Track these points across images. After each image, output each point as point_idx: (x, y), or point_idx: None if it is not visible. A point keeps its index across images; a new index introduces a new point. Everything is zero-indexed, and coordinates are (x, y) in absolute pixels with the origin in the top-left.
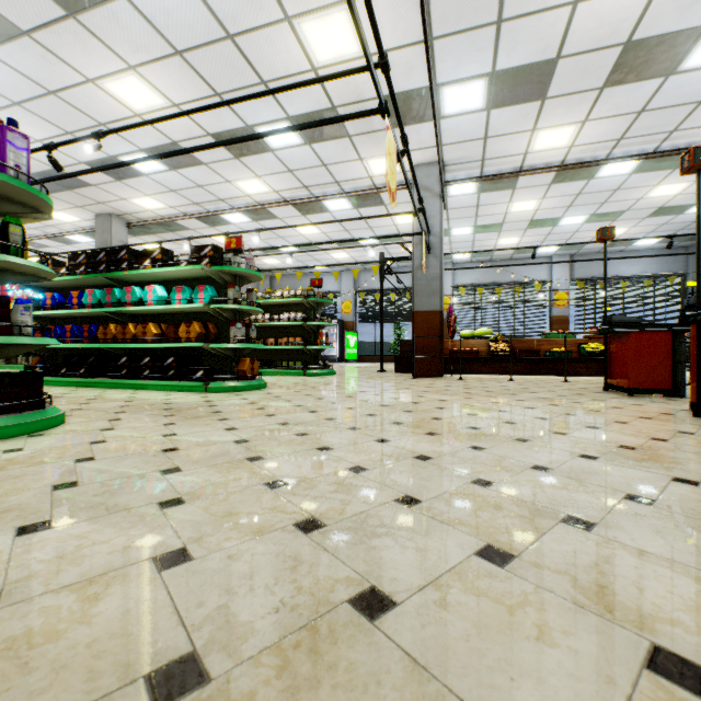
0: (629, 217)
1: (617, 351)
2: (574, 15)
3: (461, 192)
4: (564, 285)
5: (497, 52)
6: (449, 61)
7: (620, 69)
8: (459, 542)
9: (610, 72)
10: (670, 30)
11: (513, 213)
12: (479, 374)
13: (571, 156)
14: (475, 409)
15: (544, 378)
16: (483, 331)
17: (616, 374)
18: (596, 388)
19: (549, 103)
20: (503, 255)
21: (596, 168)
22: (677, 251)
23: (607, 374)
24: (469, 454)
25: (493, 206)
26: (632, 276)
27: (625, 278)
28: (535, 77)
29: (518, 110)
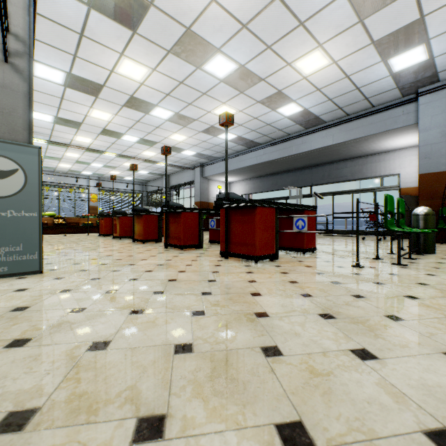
0: (120, 169)
1: (102, 223)
2: (86, 117)
3: (38, 141)
4: (96, 191)
5: (59, 113)
6: (37, 107)
7: (104, 132)
8: (53, 250)
9: (101, 132)
10: (116, 131)
11: (67, 156)
12: (48, 234)
13: (92, 146)
14: (51, 242)
15: (81, 234)
16: (51, 213)
17: (102, 230)
18: (97, 236)
19: (81, 131)
20: (62, 171)
21: (103, 152)
22: (140, 183)
23: (100, 230)
24: (51, 246)
25: (56, 151)
26: (125, 191)
27: (122, 192)
28: (74, 123)
29: (68, 128)
